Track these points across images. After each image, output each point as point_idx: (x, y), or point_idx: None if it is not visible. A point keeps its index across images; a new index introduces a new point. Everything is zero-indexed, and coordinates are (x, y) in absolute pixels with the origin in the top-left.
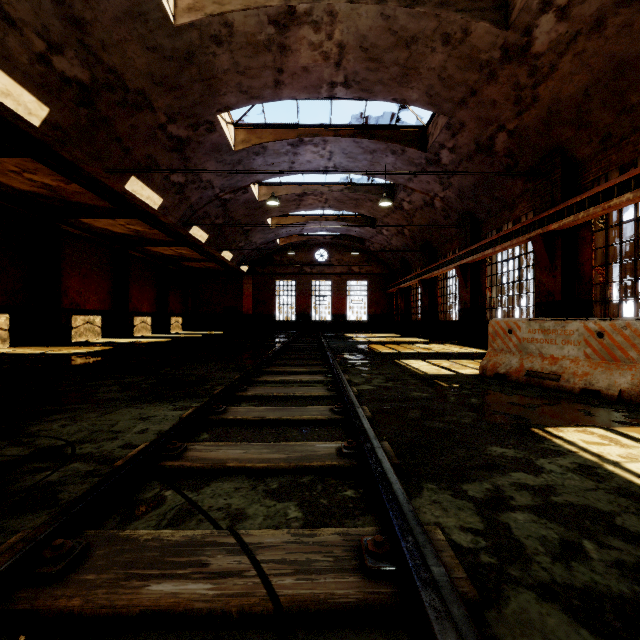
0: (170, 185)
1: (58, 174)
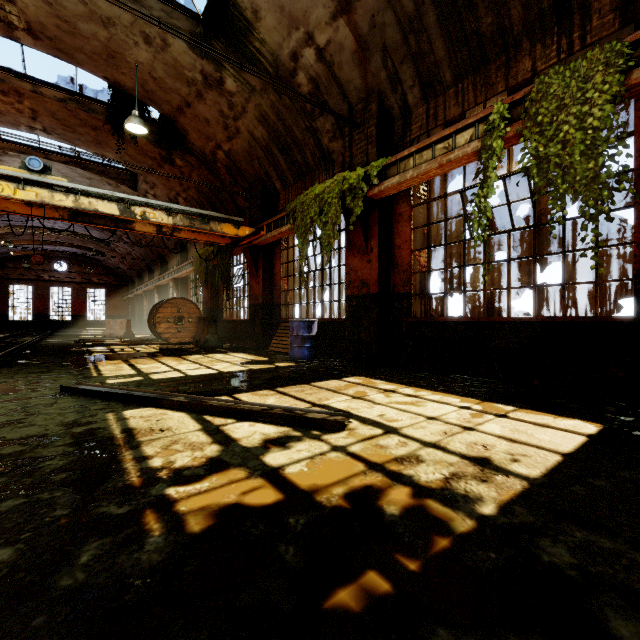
0: None
1: None
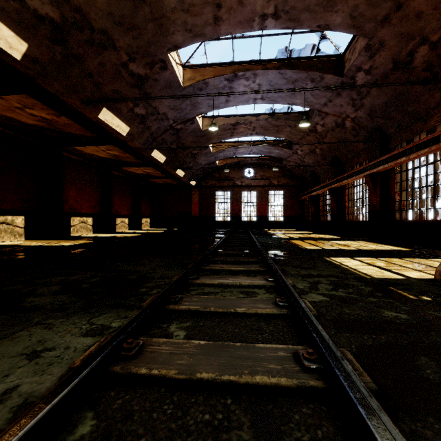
0: (134, 116)
1: (49, 108)
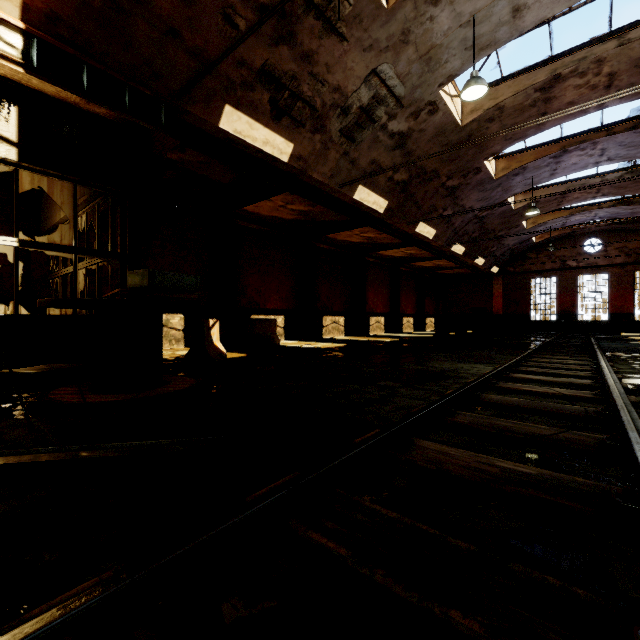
0: (442, 219)
1: (378, 231)
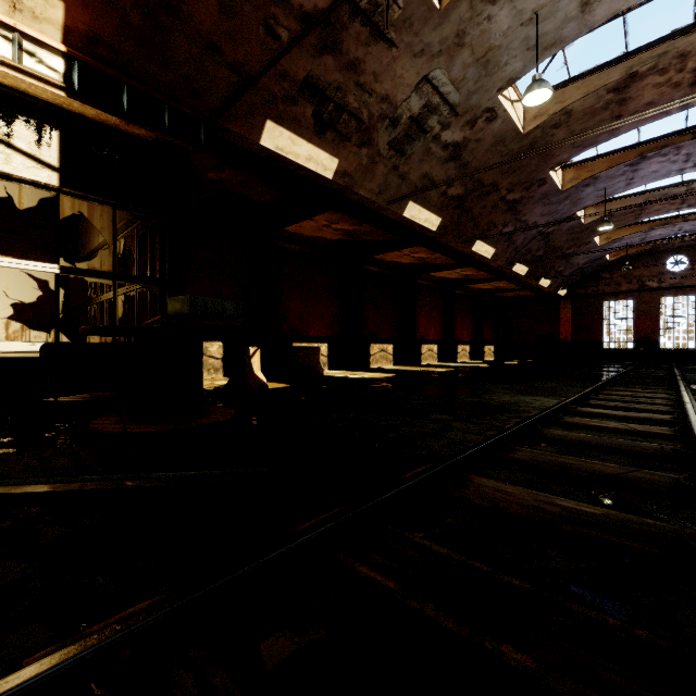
0: (501, 237)
1: (430, 250)
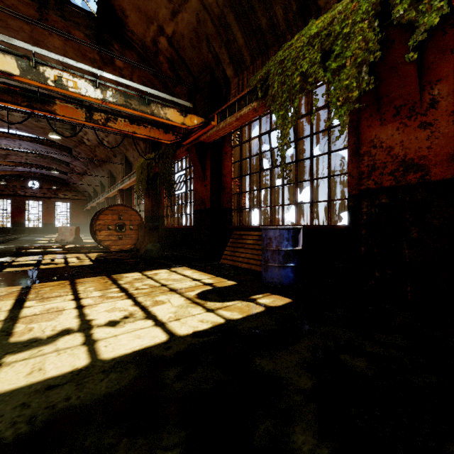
0: None
1: None
